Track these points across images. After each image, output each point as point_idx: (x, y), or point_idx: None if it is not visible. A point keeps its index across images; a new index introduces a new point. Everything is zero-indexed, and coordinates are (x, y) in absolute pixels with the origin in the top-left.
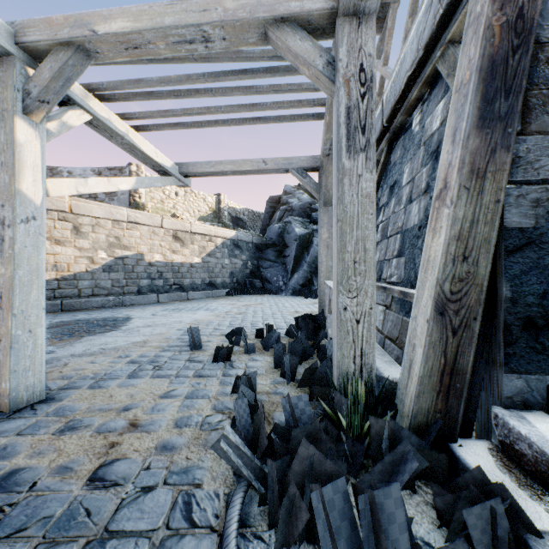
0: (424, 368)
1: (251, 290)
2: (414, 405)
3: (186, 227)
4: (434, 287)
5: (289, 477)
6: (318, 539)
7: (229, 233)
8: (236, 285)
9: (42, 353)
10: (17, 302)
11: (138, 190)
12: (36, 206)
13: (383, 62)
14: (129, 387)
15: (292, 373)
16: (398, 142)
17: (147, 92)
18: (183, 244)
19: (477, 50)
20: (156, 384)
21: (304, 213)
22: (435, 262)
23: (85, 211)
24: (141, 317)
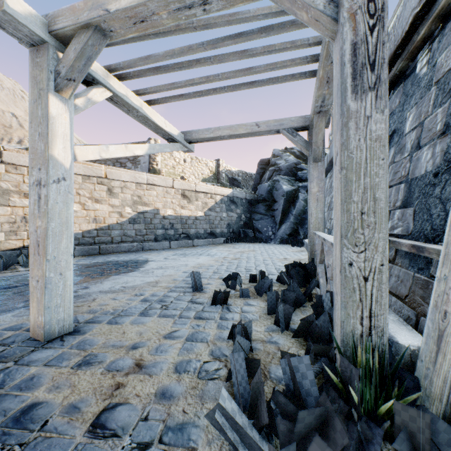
0: None
1: (245, 238)
2: None
3: (192, 187)
4: None
5: None
6: None
7: (226, 191)
8: (232, 234)
9: (70, 293)
10: (50, 249)
11: (155, 159)
12: (66, 169)
13: None
14: (139, 324)
15: (285, 322)
16: (396, 91)
17: (155, 67)
18: (189, 200)
19: None
20: (162, 324)
21: (290, 172)
22: None
23: (116, 176)
24: (155, 260)
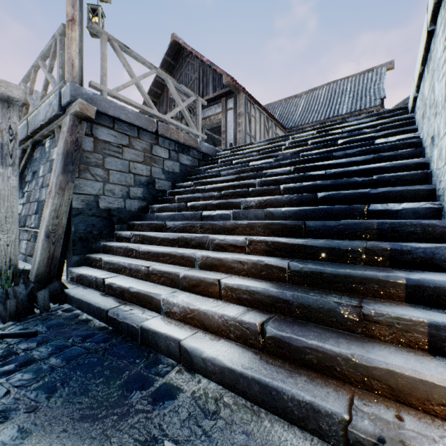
0: (41, 258)
1: None
2: (37, 272)
3: None
4: (45, 228)
5: None
6: None
7: None
8: None
9: None
10: None
11: None
12: None
13: (29, 92)
14: None
15: None
16: (39, 148)
17: None
18: None
19: (63, 146)
20: None
21: None
22: (46, 218)
23: None
24: None
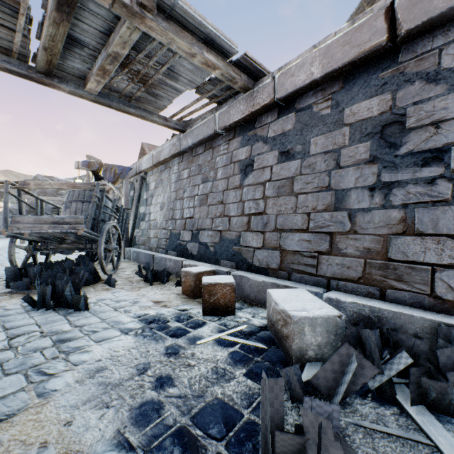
0: None
1: None
2: None
3: None
4: None
5: None
6: None
7: None
8: None
9: None
10: None
11: None
12: None
13: None
14: None
15: None
16: None
17: None
18: None
19: None
20: None
21: (53, 195)
22: None
23: None
24: None
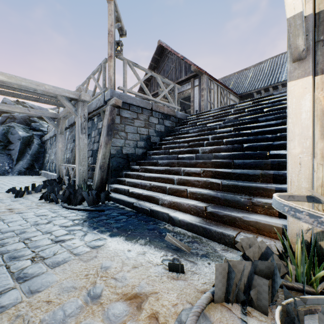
0: (98, 179)
1: None
2: (96, 186)
3: None
4: (99, 164)
5: (75, 196)
6: (82, 203)
7: None
8: None
9: None
10: None
11: None
12: None
13: (85, 92)
14: None
15: (58, 193)
16: (90, 121)
17: None
18: None
19: (106, 122)
20: None
21: (24, 122)
22: (100, 159)
23: None
24: None
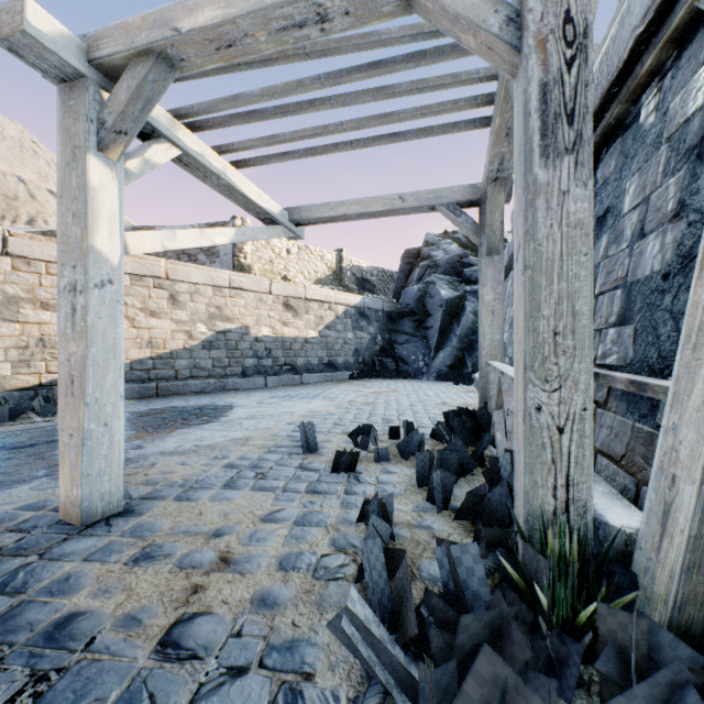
0: (700, 522)
1: (382, 372)
2: (680, 586)
3: (299, 293)
4: None
5: (457, 703)
6: None
7: (353, 299)
8: (362, 366)
9: (120, 453)
10: (90, 388)
11: (243, 249)
12: (113, 266)
13: None
14: (223, 501)
15: (444, 497)
16: (611, 149)
17: (246, 112)
18: (295, 313)
19: None
20: (257, 500)
21: (452, 269)
22: None
23: (182, 276)
24: (244, 406)
